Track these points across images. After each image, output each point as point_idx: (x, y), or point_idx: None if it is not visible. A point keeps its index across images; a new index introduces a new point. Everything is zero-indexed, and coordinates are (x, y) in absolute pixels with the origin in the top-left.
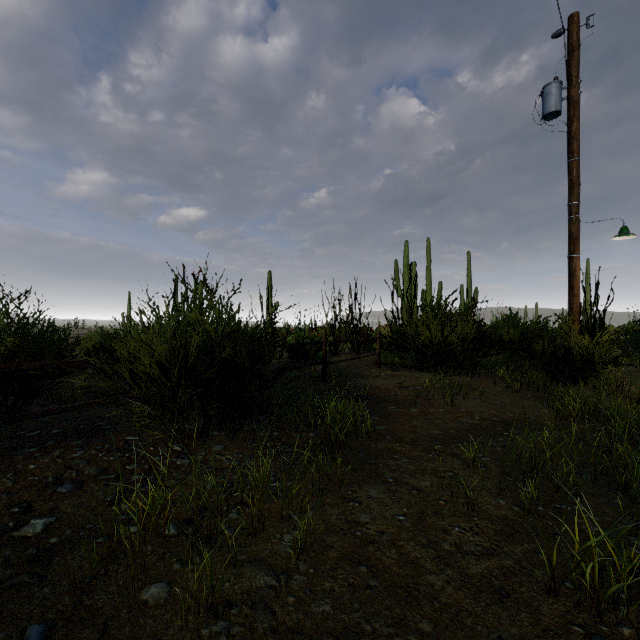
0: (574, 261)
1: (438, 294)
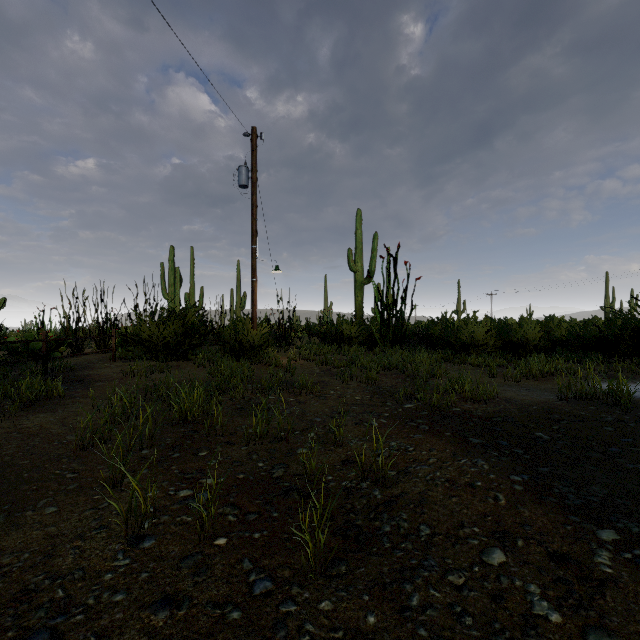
0: (254, 283)
1: (200, 297)
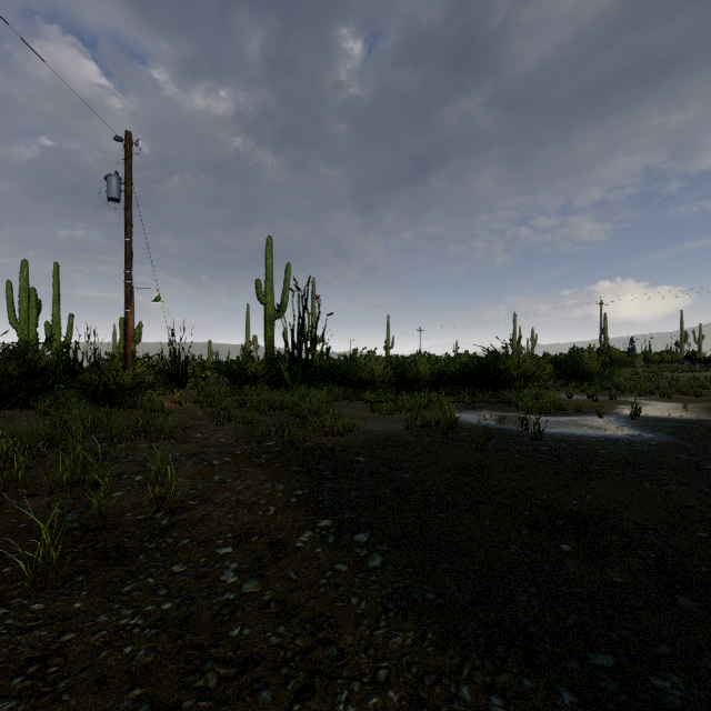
0: (128, 315)
1: (69, 328)
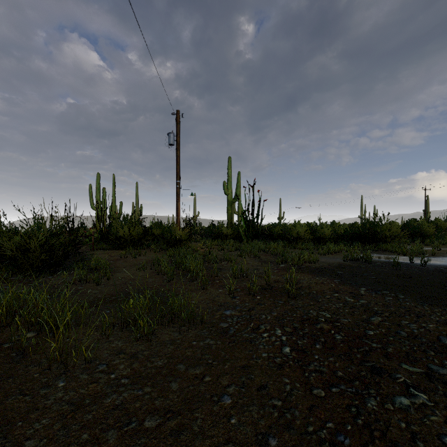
0: (178, 203)
1: (120, 209)
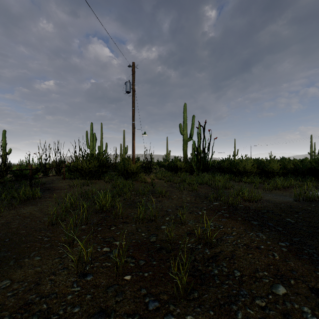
0: (133, 141)
1: (105, 148)
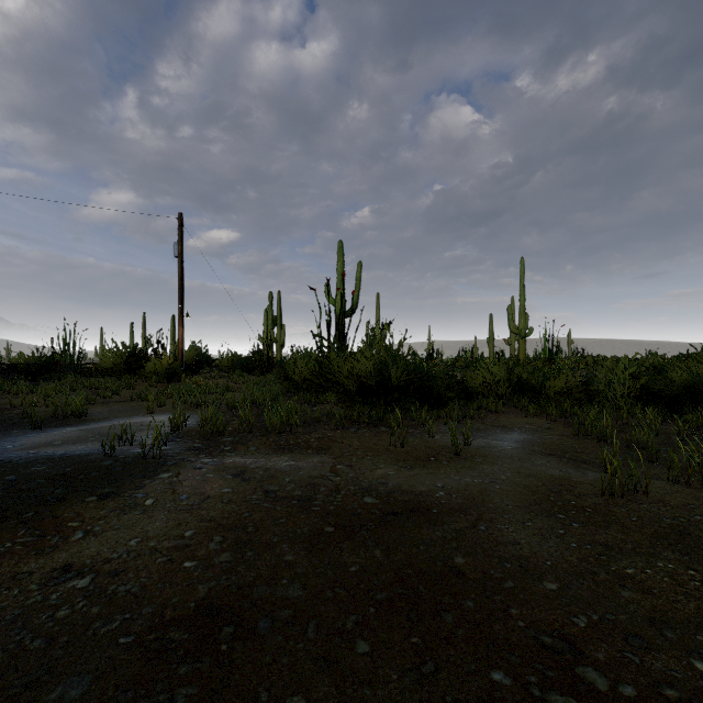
0: (179, 327)
1: (282, 334)
